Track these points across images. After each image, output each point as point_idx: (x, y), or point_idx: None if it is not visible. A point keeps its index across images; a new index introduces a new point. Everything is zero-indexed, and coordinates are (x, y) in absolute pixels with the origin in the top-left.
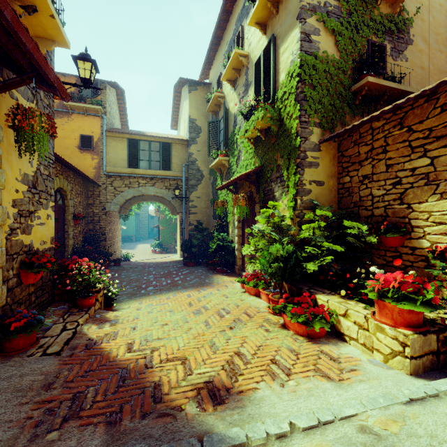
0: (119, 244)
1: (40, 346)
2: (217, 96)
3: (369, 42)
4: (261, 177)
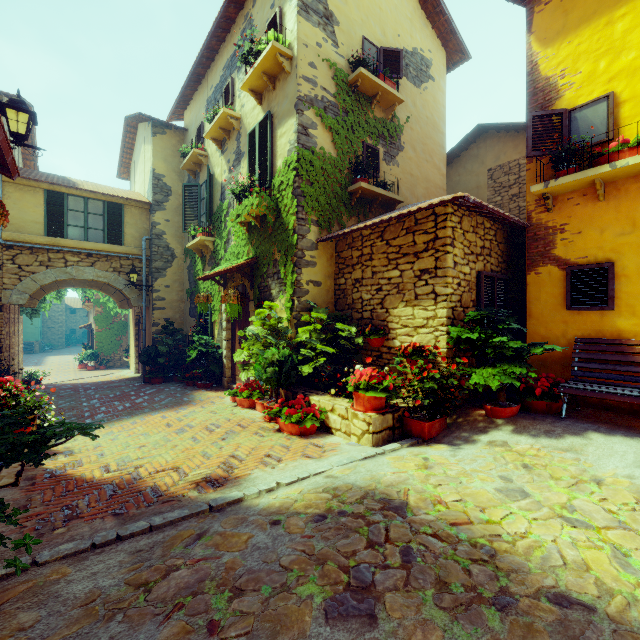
0: (20, 356)
1: None
2: (198, 154)
3: (364, 145)
4: (256, 270)
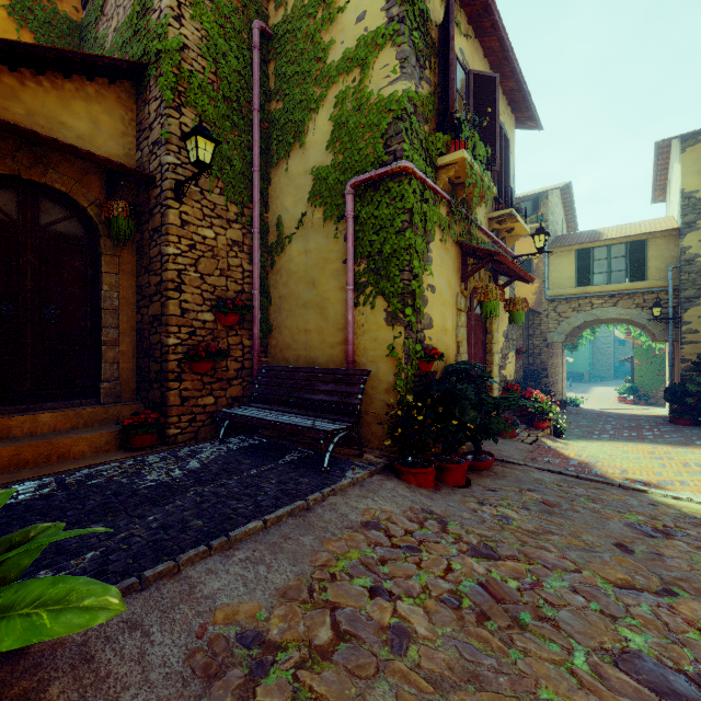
0: (563, 383)
1: (518, 439)
2: None
3: None
4: None
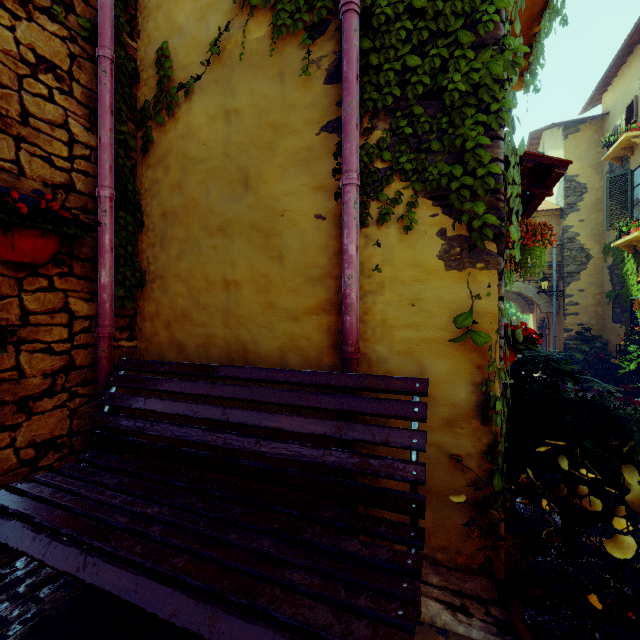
0: None
1: None
2: (630, 137)
3: None
4: None
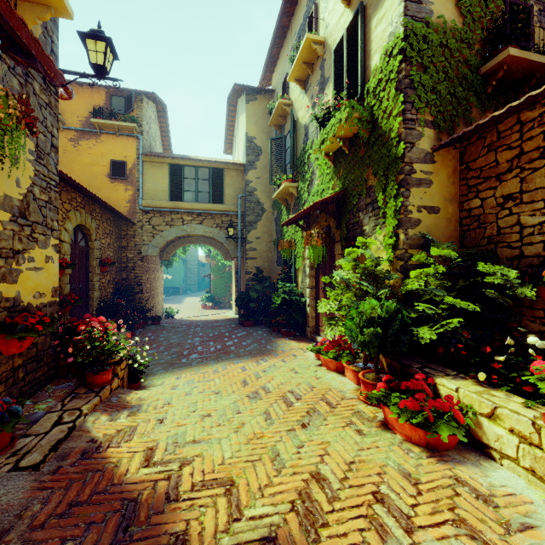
0: (161, 297)
1: (15, 451)
2: (282, 104)
3: (506, 2)
4: (343, 205)
